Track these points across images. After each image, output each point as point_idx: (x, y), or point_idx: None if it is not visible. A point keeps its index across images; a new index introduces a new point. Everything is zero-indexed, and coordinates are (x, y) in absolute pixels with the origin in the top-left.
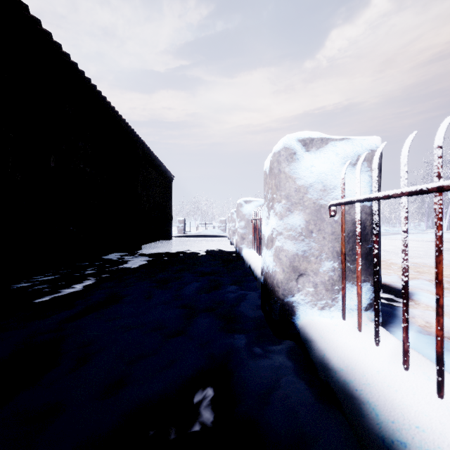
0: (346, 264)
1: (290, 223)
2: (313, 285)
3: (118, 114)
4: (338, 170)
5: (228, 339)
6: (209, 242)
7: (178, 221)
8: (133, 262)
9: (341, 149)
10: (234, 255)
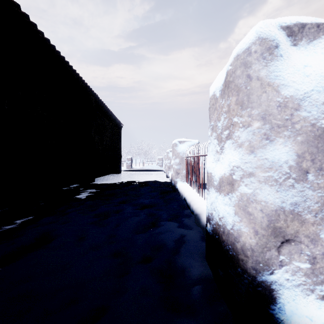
0: None
1: (268, 159)
2: (309, 258)
3: (73, 69)
4: None
5: None
6: (149, 175)
7: (127, 159)
8: (83, 194)
9: None
10: (170, 187)
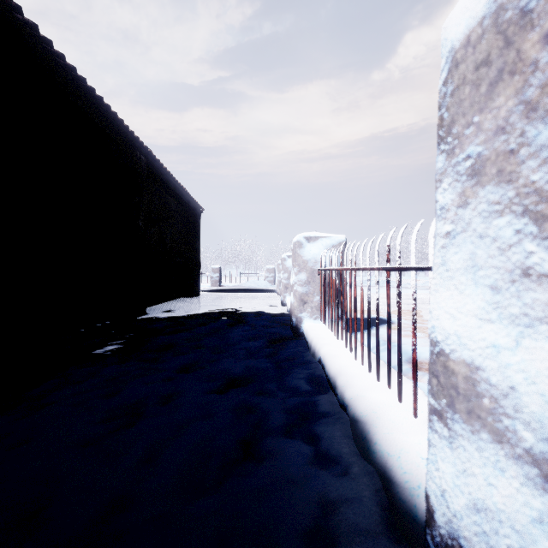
0: None
1: None
2: None
3: (97, 96)
4: None
5: None
6: (250, 299)
7: (212, 270)
8: (112, 344)
9: None
10: (288, 327)
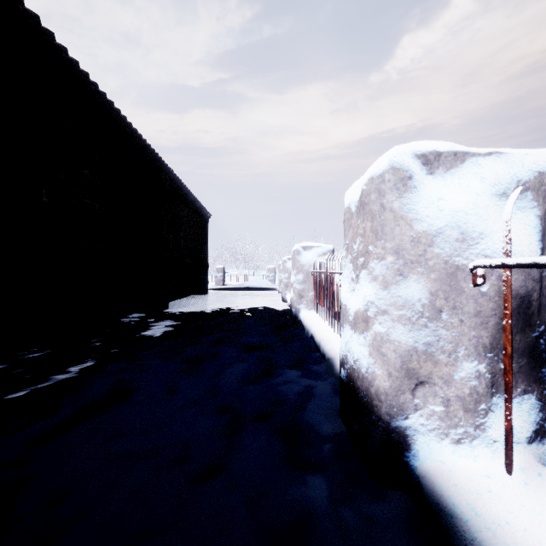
0: (498, 365)
1: (401, 296)
2: (443, 401)
3: (137, 134)
4: (486, 206)
5: (296, 488)
6: (254, 297)
7: (216, 270)
8: (156, 328)
9: (489, 170)
10: (288, 317)
